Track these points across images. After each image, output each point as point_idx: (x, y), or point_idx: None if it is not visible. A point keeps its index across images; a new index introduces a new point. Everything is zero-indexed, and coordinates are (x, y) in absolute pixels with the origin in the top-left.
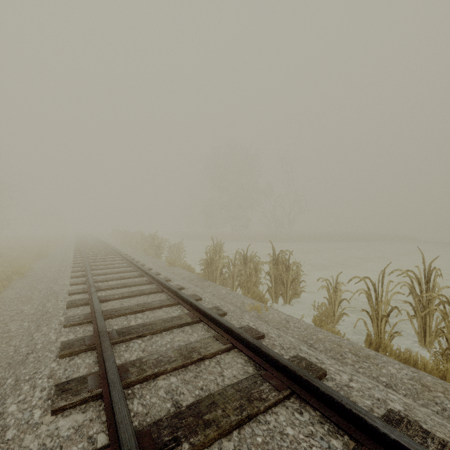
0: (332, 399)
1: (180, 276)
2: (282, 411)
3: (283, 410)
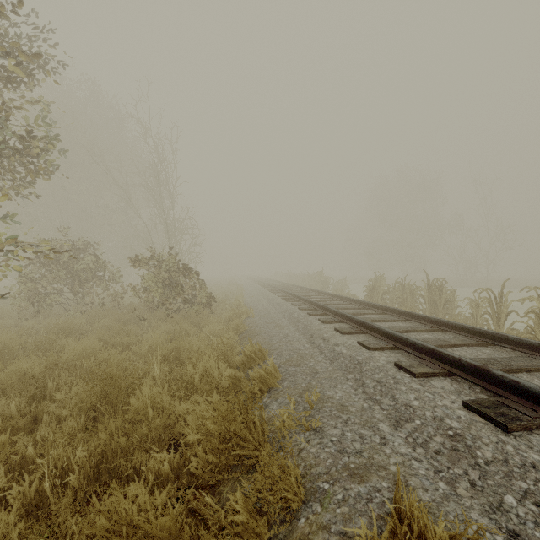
0: (419, 315)
1: None
2: (399, 322)
3: (400, 323)
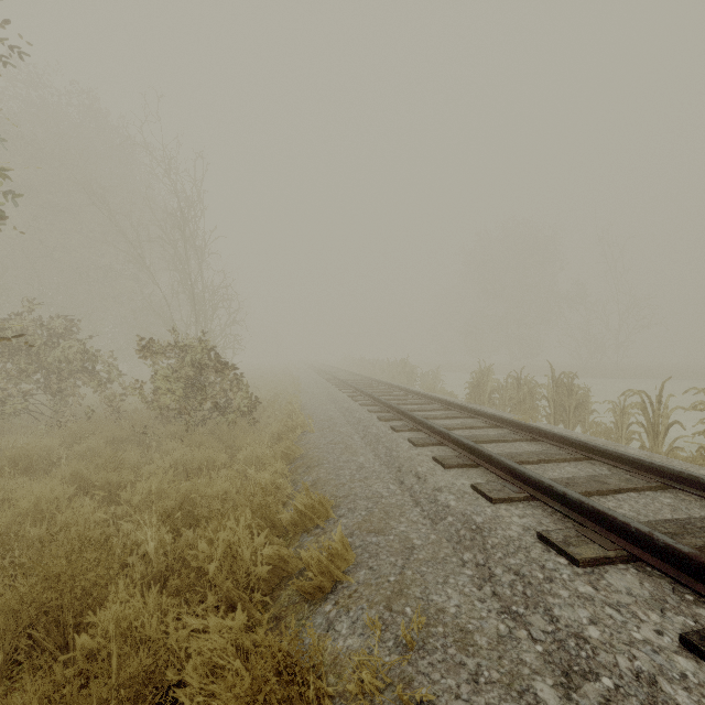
0: (552, 433)
1: None
2: (523, 443)
3: (524, 443)
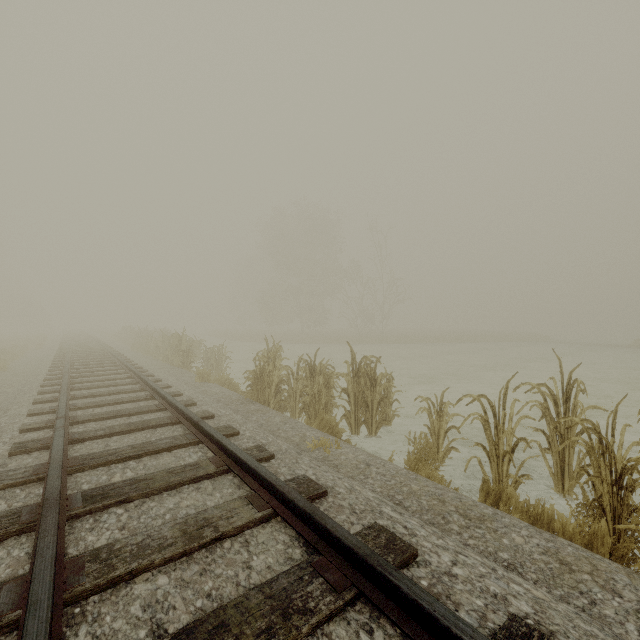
0: (420, 607)
1: (214, 397)
2: (339, 631)
3: (342, 629)
